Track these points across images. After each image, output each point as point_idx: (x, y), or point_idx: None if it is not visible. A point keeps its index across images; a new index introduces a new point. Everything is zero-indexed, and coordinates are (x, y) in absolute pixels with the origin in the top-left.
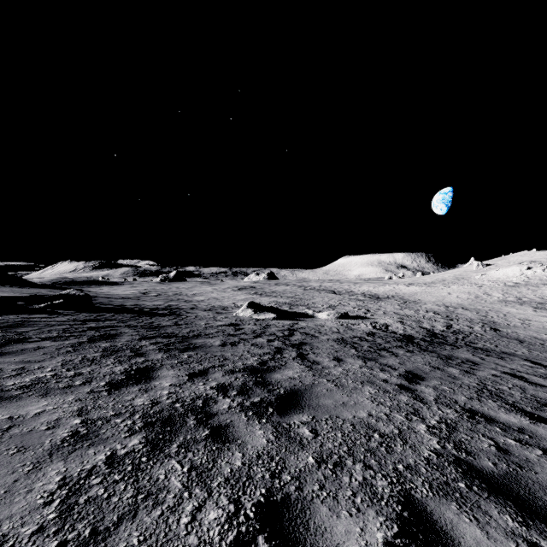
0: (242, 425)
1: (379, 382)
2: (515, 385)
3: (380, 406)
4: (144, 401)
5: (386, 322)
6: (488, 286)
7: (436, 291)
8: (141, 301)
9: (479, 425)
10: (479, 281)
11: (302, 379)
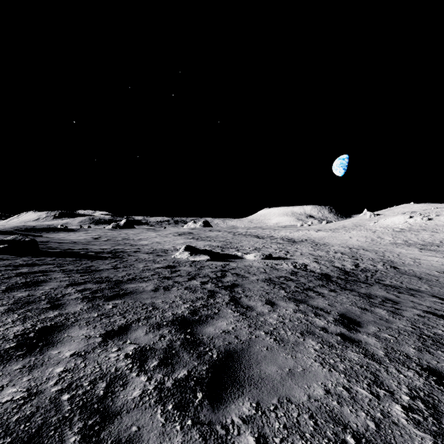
0: (153, 437)
1: (318, 332)
2: None
3: (333, 372)
4: (15, 392)
5: (304, 262)
6: (380, 231)
7: (340, 236)
8: (90, 245)
9: None
10: (372, 227)
11: (238, 333)
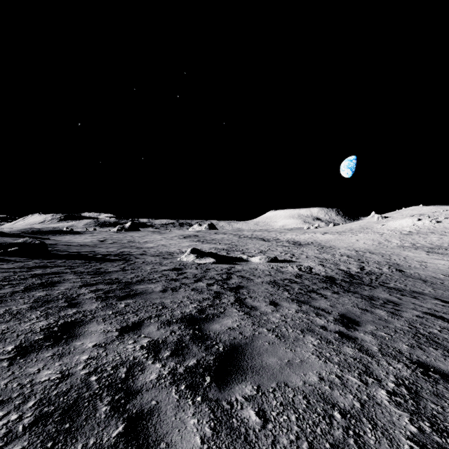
0: (170, 409)
1: (318, 330)
2: (442, 326)
3: (328, 363)
4: (51, 374)
5: (309, 265)
6: (388, 234)
7: (346, 239)
8: (97, 248)
9: (439, 385)
10: (380, 230)
11: (242, 330)
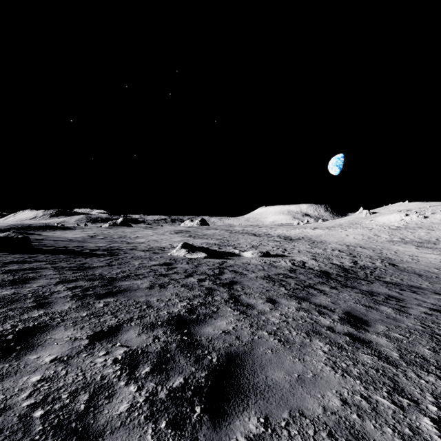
0: None
1: (325, 331)
2: None
3: (348, 378)
4: None
5: (302, 259)
6: (376, 229)
7: (336, 234)
8: (86, 243)
9: None
10: (369, 225)
11: (239, 334)
